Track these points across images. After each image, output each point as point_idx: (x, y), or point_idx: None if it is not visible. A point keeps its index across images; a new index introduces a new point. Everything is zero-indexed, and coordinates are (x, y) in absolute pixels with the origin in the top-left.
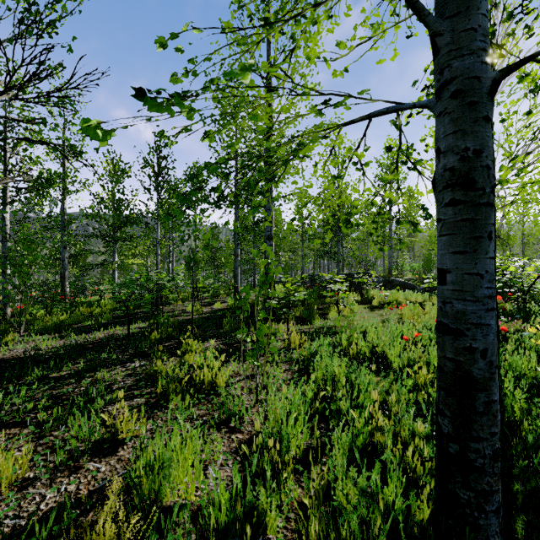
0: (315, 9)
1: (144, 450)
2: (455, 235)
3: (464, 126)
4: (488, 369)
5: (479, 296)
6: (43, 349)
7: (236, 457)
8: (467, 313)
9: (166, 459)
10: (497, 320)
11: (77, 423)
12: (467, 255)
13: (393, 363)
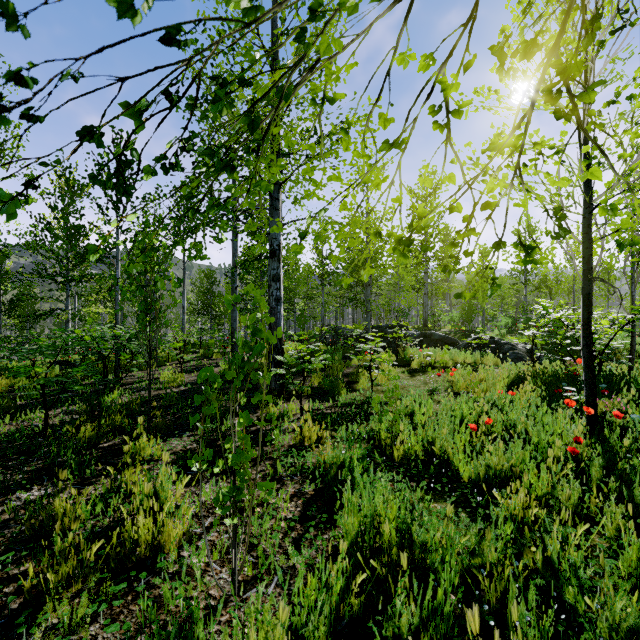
0: None
1: None
2: None
3: None
4: None
5: None
6: None
7: None
8: None
9: None
10: (595, 397)
11: None
12: None
13: (462, 472)
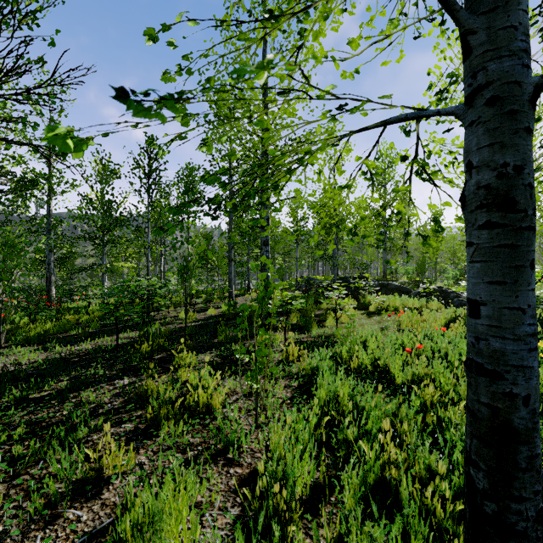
0: (328, 1)
1: (131, 501)
2: (491, 263)
3: (502, 137)
4: (531, 419)
5: (521, 334)
6: (24, 364)
7: (236, 498)
8: (506, 353)
9: (157, 512)
10: None
11: (57, 457)
12: (507, 286)
13: (396, 377)
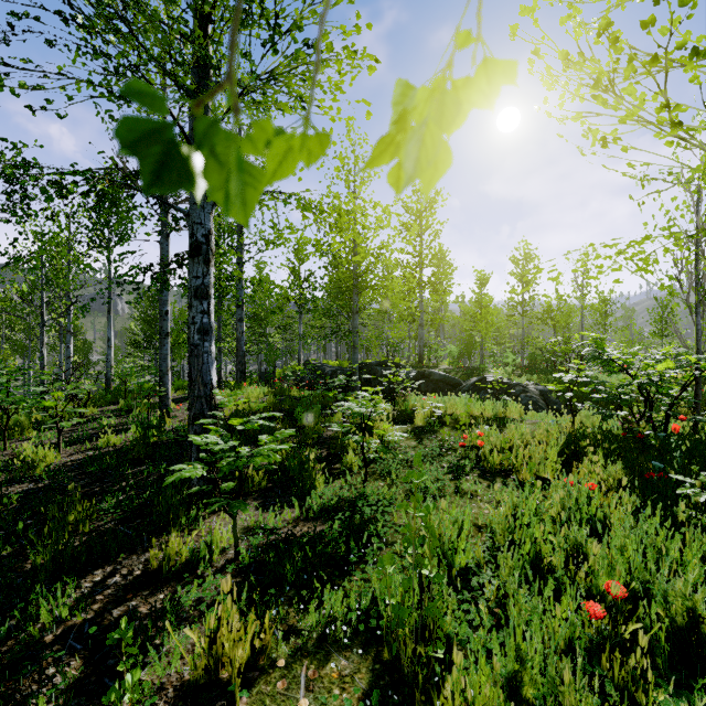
0: None
1: None
2: None
3: None
4: None
5: None
6: None
7: None
8: None
9: None
10: None
11: None
12: None
13: None
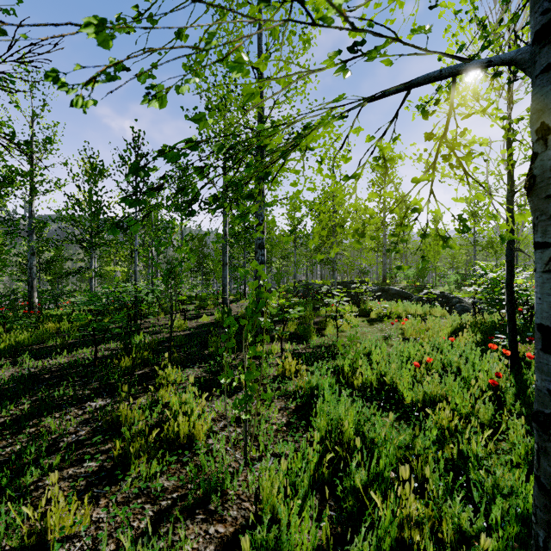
0: None
1: None
2: None
3: None
4: None
5: None
6: None
7: None
8: None
9: None
10: (516, 342)
11: None
12: None
13: (405, 397)
